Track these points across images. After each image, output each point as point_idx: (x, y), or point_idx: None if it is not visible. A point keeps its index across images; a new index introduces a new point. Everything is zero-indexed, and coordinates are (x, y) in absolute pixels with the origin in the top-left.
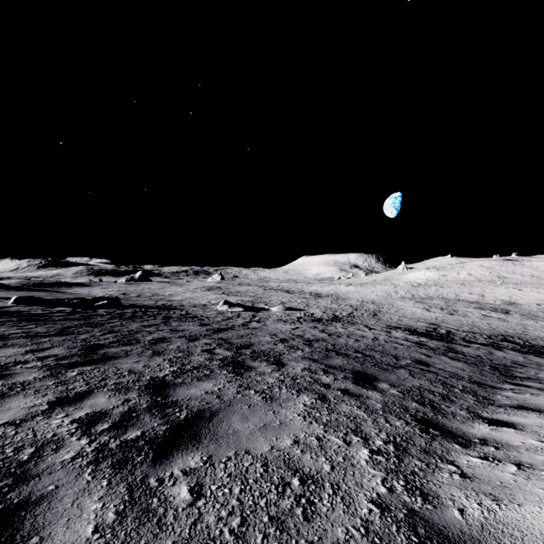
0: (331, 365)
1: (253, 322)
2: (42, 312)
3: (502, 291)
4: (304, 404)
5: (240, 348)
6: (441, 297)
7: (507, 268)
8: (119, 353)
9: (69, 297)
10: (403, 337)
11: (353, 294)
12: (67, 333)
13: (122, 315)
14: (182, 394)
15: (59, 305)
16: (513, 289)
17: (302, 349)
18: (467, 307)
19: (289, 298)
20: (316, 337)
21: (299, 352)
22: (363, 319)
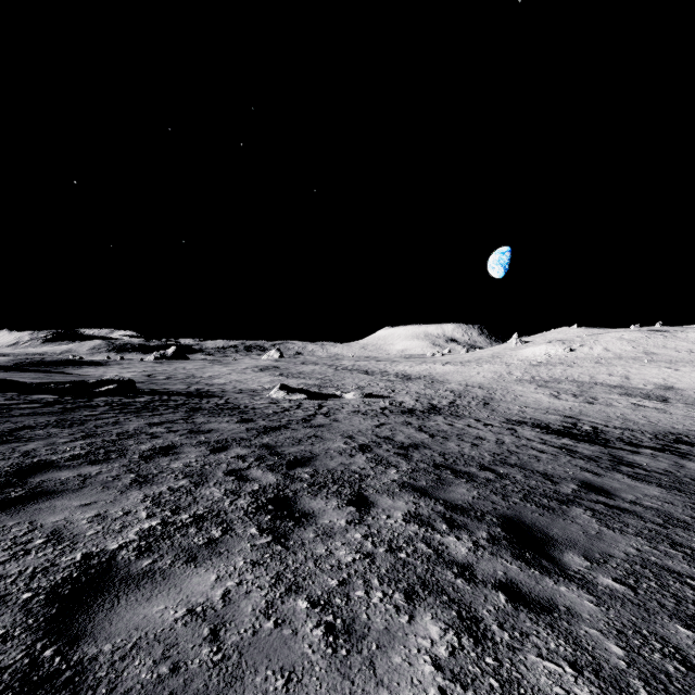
0: (454, 504)
1: (319, 416)
2: (5, 402)
3: (653, 371)
4: (433, 657)
5: (293, 466)
6: (571, 380)
7: (655, 341)
8: (69, 481)
9: (70, 379)
10: (536, 437)
11: (452, 376)
12: (9, 440)
13: (127, 407)
14: (123, 626)
15: (41, 391)
16: (667, 369)
17: (396, 466)
18: (609, 393)
19: (368, 381)
20: (413, 441)
21: (392, 472)
22: (471, 409)
